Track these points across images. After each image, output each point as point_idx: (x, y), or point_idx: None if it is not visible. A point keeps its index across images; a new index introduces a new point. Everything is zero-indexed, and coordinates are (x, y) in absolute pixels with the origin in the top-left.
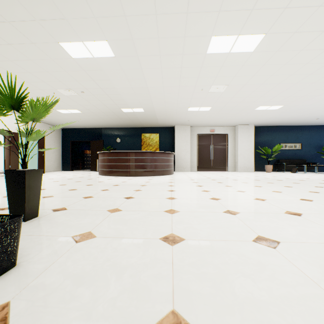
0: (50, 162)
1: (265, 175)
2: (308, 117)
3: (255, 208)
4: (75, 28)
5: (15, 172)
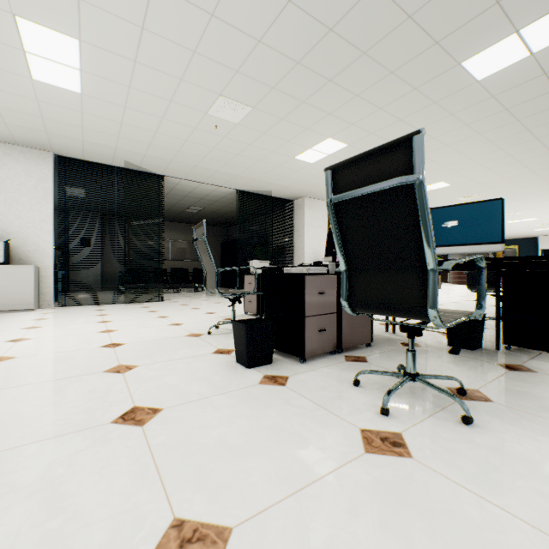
0: None
1: None
2: None
3: None
4: None
5: None
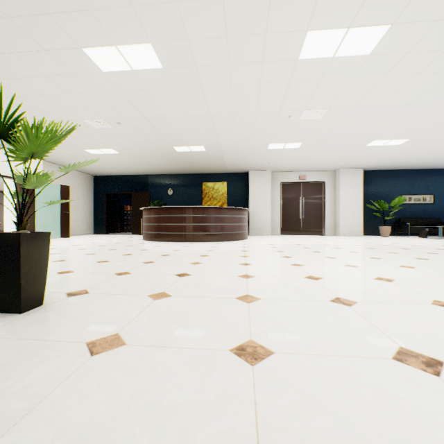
0: (77, 222)
1: (381, 241)
2: None
3: (381, 294)
4: (104, 24)
5: (5, 236)
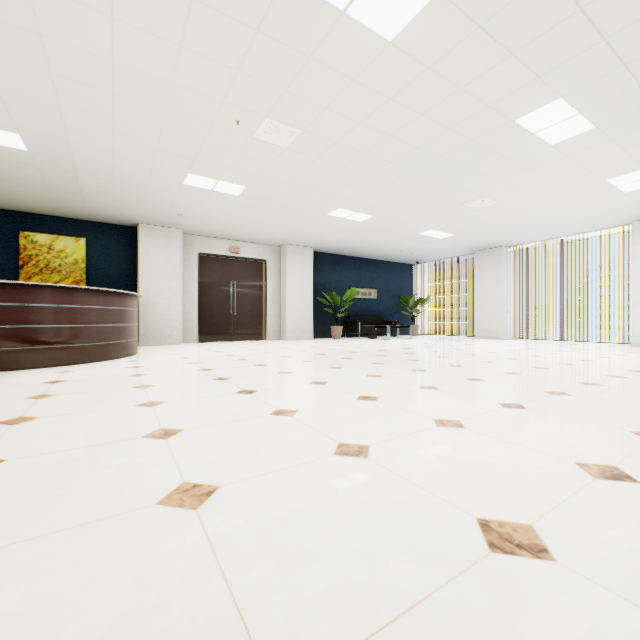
0: None
1: (342, 345)
2: (393, 245)
3: (511, 473)
4: None
5: None
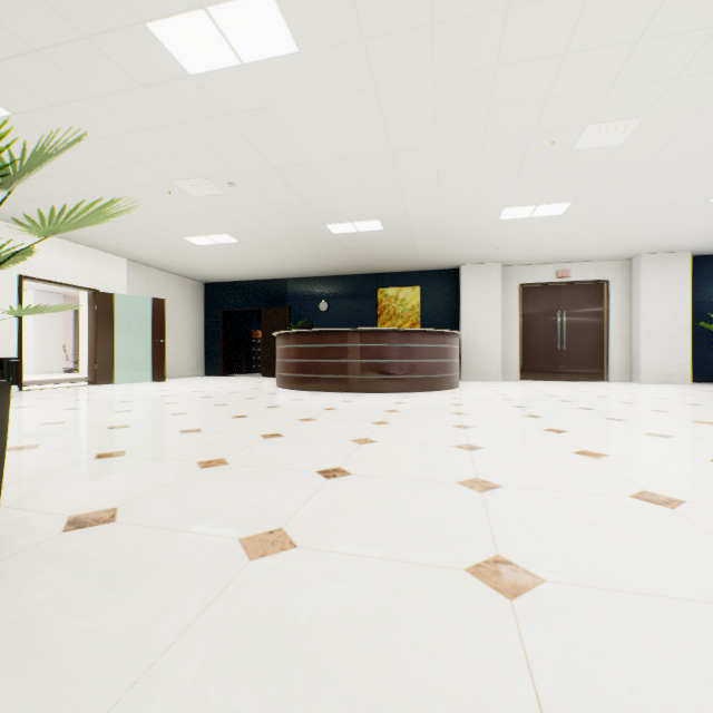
0: (179, 356)
1: None
2: None
3: None
4: None
5: None
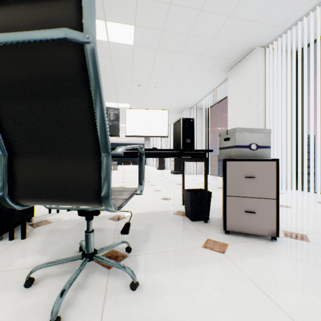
0: None
1: None
2: (123, 141)
3: None
4: None
5: None
